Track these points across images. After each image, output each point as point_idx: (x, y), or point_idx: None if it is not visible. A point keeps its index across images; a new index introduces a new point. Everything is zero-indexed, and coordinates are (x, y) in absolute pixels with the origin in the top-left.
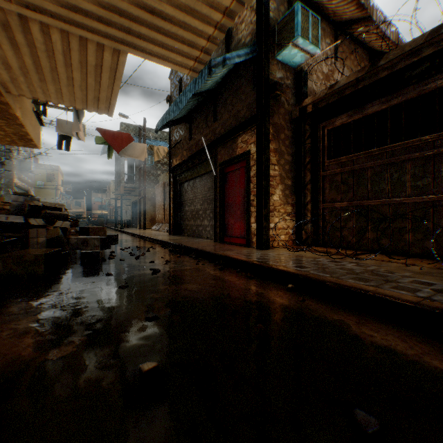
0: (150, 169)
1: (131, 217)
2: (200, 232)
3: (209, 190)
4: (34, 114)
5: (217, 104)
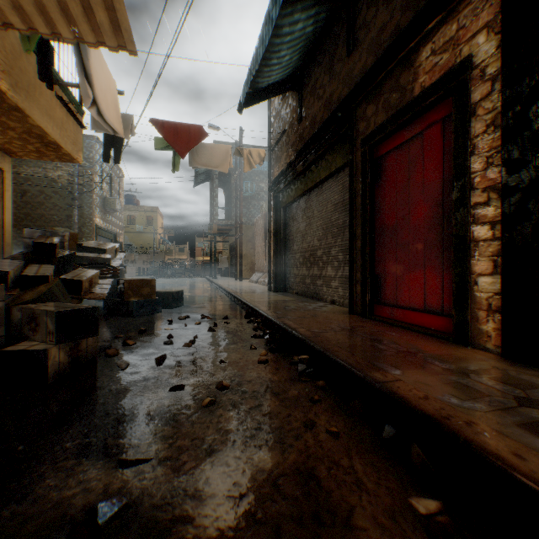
0: (250, 200)
1: (229, 264)
2: (318, 290)
3: (336, 208)
4: (60, 104)
5: (355, 14)
